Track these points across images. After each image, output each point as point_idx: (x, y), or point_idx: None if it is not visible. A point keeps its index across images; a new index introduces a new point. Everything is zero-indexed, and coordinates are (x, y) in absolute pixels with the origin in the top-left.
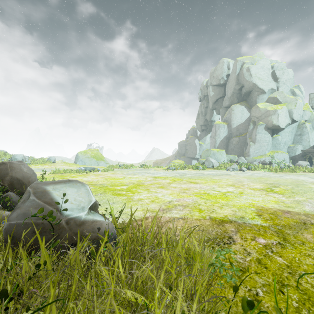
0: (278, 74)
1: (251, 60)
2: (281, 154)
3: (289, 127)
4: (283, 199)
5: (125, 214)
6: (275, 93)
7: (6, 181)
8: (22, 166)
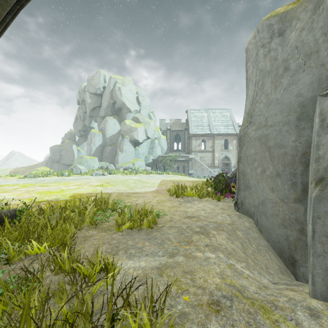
0: (140, 99)
1: (122, 81)
2: (140, 162)
3: (146, 141)
4: (99, 188)
5: None
6: (138, 114)
7: None
8: None
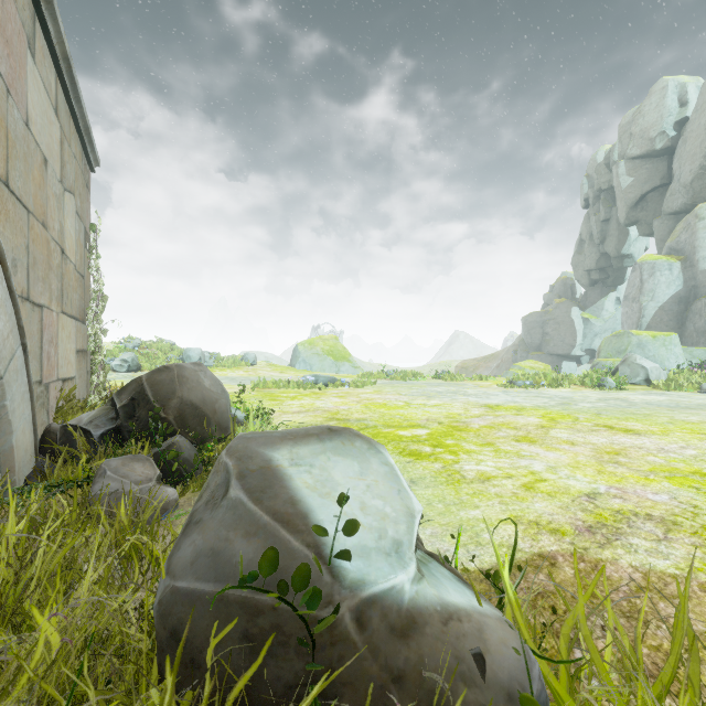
0: None
1: None
2: None
3: None
4: None
5: (466, 531)
6: None
7: (171, 409)
8: (201, 374)
